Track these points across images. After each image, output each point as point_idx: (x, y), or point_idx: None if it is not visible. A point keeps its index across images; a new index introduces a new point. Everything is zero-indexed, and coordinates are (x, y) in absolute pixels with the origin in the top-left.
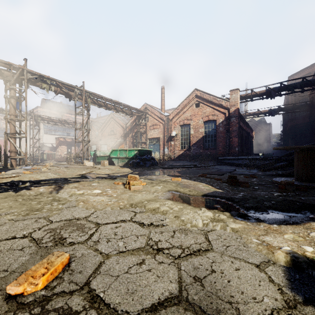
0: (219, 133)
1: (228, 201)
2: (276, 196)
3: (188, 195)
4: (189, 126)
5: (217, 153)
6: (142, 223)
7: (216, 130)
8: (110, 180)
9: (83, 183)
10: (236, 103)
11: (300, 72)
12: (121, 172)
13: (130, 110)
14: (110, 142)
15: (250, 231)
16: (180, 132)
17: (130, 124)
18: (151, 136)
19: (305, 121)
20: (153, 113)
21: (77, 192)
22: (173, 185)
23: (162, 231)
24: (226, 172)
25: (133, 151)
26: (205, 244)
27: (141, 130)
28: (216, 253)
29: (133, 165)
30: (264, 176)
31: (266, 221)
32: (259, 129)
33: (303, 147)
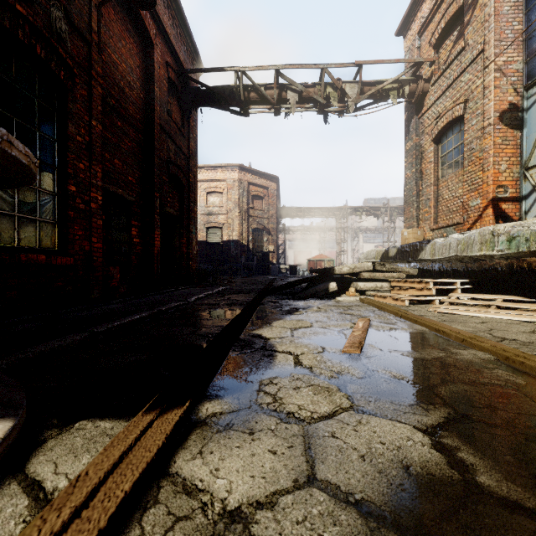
0: None
1: None
2: None
3: None
4: None
5: None
6: None
7: None
8: None
9: None
10: None
11: None
12: None
13: None
14: None
15: None
16: None
17: None
18: None
19: None
20: None
21: None
22: None
23: None
24: None
25: None
26: None
27: None
28: None
29: None
30: None
31: None
32: None
33: None
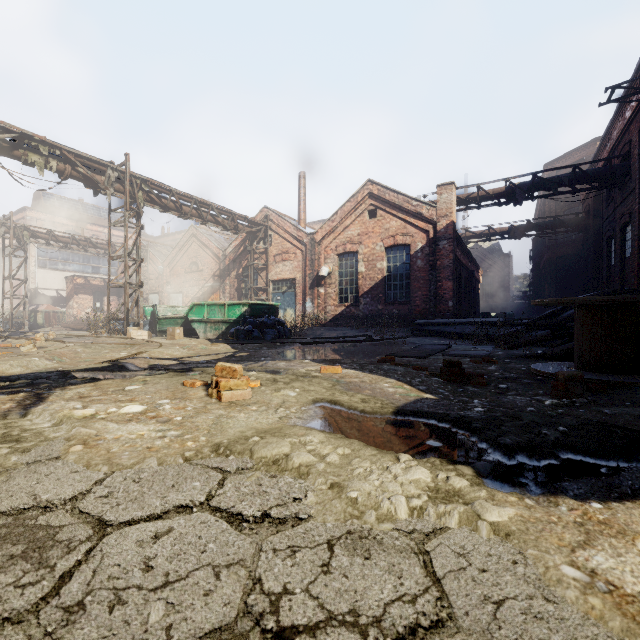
0: (417, 271)
1: (456, 427)
2: (550, 406)
3: (360, 413)
4: (357, 256)
5: (413, 311)
6: (239, 515)
7: (410, 264)
8: (177, 375)
9: (106, 386)
10: (448, 211)
11: (565, 156)
12: (211, 352)
13: (233, 219)
14: (189, 288)
15: (542, 532)
16: (337, 269)
17: (233, 251)
18: (277, 275)
19: (574, 252)
20: (281, 228)
21: (78, 412)
22: (326, 385)
23: (294, 545)
24: (433, 351)
25: (239, 307)
26: (431, 600)
27: (255, 262)
28: (469, 638)
29: (238, 336)
30: (510, 360)
31: (567, 491)
32: (490, 265)
33: (597, 301)
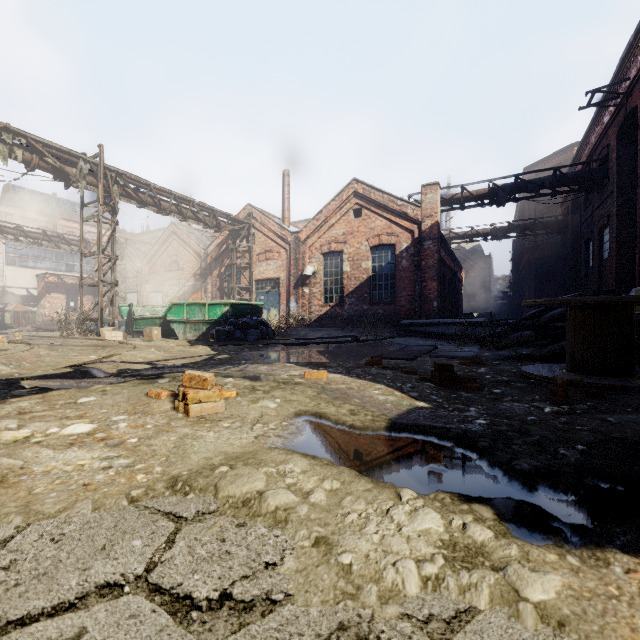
0: (402, 271)
1: (460, 446)
2: (550, 414)
3: (349, 428)
4: (342, 255)
5: (398, 312)
6: (188, 599)
7: (395, 264)
8: (143, 383)
9: (56, 397)
10: (433, 211)
11: (544, 160)
12: (188, 354)
13: (215, 216)
14: (169, 287)
15: (604, 616)
16: (322, 268)
17: (215, 249)
18: (261, 274)
19: (552, 253)
20: (265, 226)
21: (7, 434)
22: (310, 394)
23: None
24: (421, 353)
25: (220, 307)
26: None
27: (238, 261)
28: None
29: (219, 337)
30: (499, 362)
31: (612, 539)
32: (472, 267)
33: (592, 301)
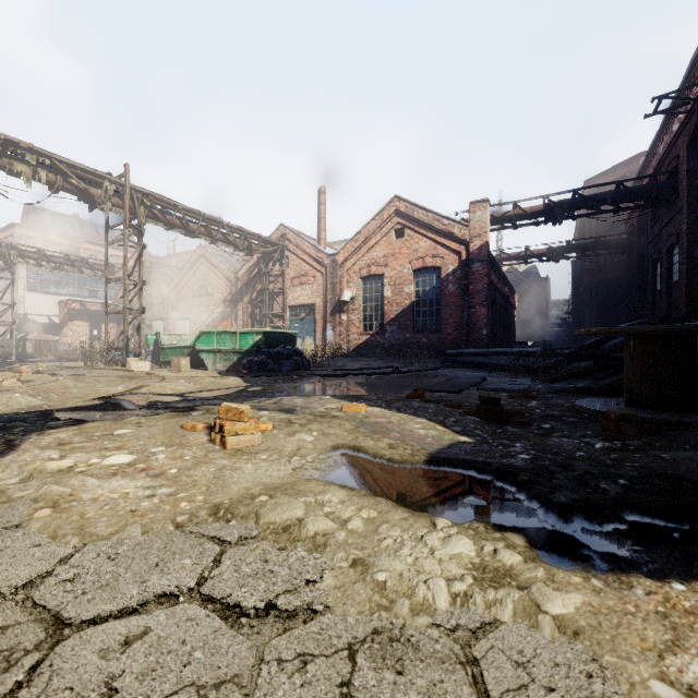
0: (448, 296)
1: (500, 479)
2: (601, 450)
3: (388, 462)
4: (382, 279)
5: (443, 340)
6: (237, 607)
7: (440, 289)
8: (177, 415)
9: (92, 429)
10: (482, 230)
11: (607, 172)
12: (219, 386)
13: (246, 238)
14: (197, 314)
15: (618, 628)
16: (361, 293)
17: (246, 273)
18: (295, 300)
19: (616, 275)
20: (300, 248)
21: (52, 464)
22: (348, 428)
23: (305, 653)
24: (467, 385)
25: (252, 335)
26: None
27: (271, 286)
28: None
29: (251, 368)
30: (552, 395)
31: (639, 566)
32: (526, 290)
33: (650, 330)
